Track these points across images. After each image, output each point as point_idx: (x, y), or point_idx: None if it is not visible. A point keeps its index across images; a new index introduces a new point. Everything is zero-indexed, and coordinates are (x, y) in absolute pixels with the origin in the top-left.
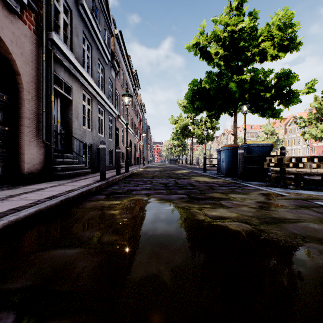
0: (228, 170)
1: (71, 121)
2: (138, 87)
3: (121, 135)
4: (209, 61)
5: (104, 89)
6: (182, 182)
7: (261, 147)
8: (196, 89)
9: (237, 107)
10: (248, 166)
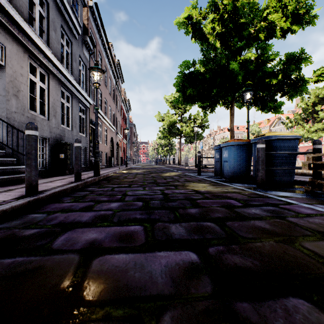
0: (234, 173)
1: (3, 99)
2: (121, 80)
3: (99, 130)
4: (202, 42)
5: (72, 69)
6: (175, 196)
7: (285, 141)
8: (188, 72)
9: (234, 98)
10: (271, 168)
